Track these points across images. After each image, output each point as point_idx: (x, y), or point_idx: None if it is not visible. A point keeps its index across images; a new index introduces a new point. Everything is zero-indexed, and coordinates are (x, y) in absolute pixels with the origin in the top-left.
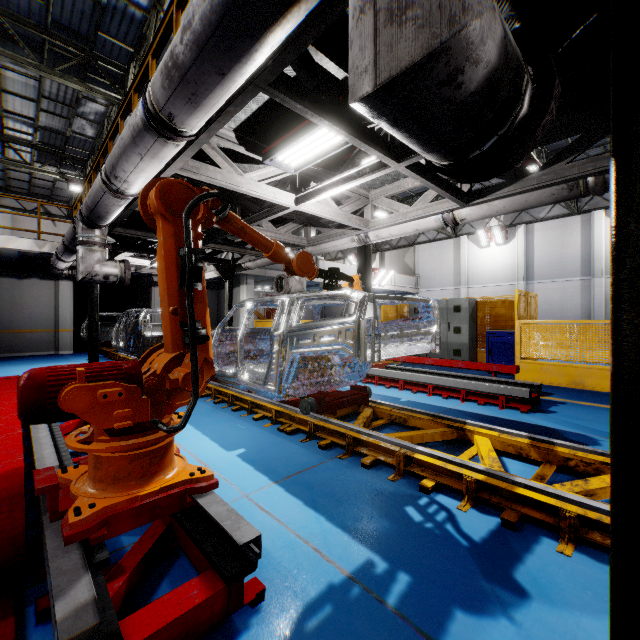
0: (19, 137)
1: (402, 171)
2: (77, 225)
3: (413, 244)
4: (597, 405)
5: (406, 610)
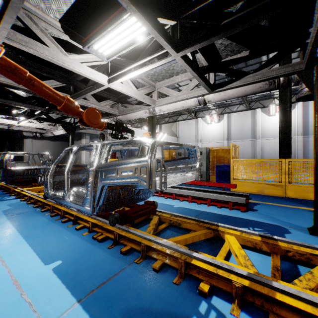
0: None
1: (178, 60)
2: None
3: (176, 121)
4: (275, 204)
5: None
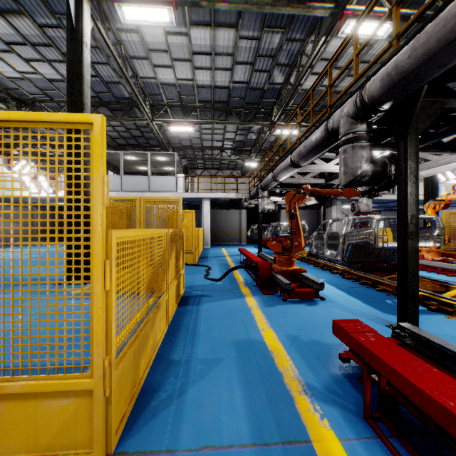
0: (227, 147)
1: None
2: (258, 190)
3: None
4: None
5: (366, 309)
